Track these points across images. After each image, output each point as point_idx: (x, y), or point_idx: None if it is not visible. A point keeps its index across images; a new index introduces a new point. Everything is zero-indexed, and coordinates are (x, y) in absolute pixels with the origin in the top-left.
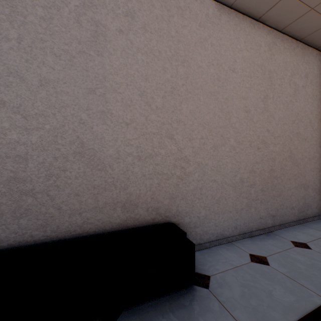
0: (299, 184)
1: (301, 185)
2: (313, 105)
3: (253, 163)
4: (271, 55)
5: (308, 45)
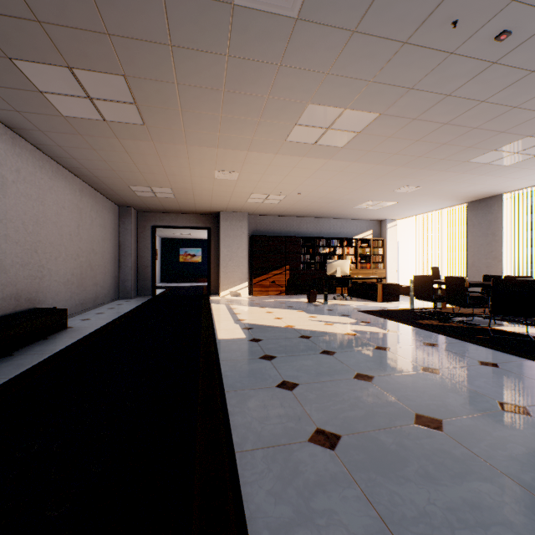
0: (94, 283)
1: (95, 284)
2: (100, 230)
3: (74, 269)
4: (82, 198)
5: (99, 192)
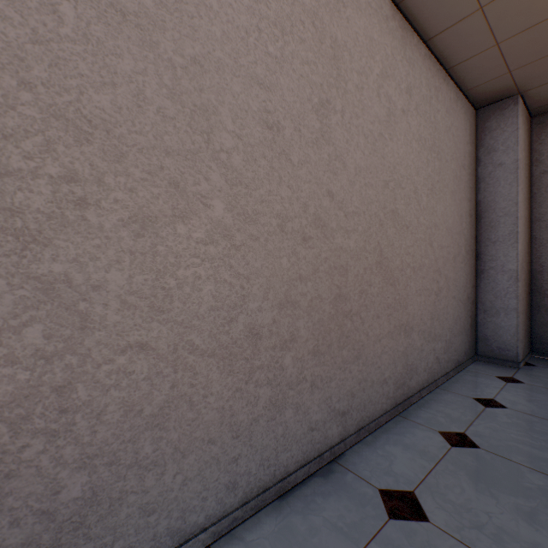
0: (397, 325)
1: (400, 328)
2: (420, 157)
3: (289, 280)
4: (339, 3)
5: (413, 27)
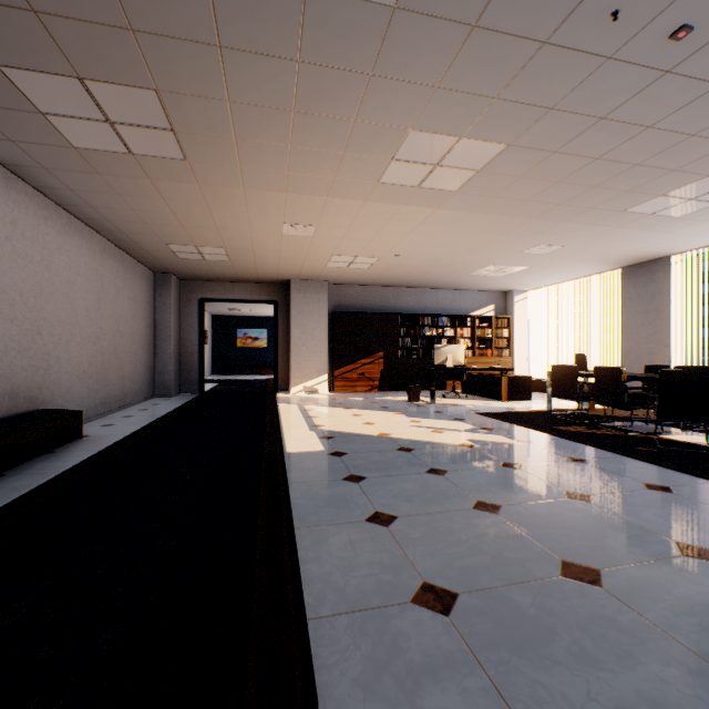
0: (121, 375)
1: (122, 377)
2: (129, 305)
3: (92, 357)
4: (103, 261)
5: (127, 253)
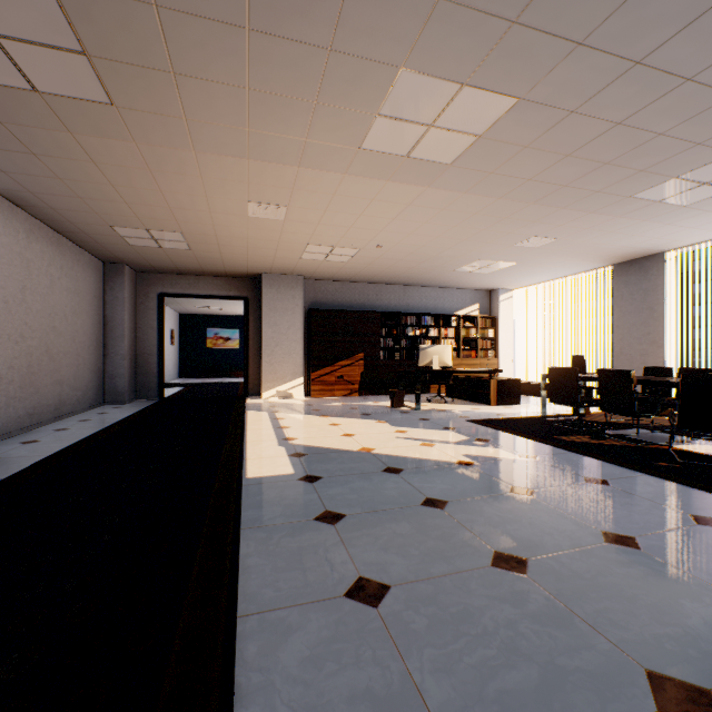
0: (57, 380)
1: (58, 382)
2: (69, 298)
3: (13, 359)
4: (31, 244)
5: (65, 236)
